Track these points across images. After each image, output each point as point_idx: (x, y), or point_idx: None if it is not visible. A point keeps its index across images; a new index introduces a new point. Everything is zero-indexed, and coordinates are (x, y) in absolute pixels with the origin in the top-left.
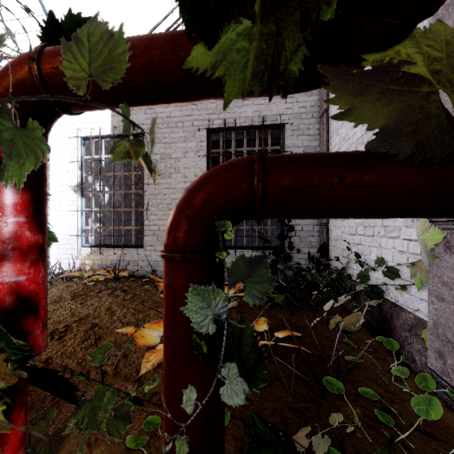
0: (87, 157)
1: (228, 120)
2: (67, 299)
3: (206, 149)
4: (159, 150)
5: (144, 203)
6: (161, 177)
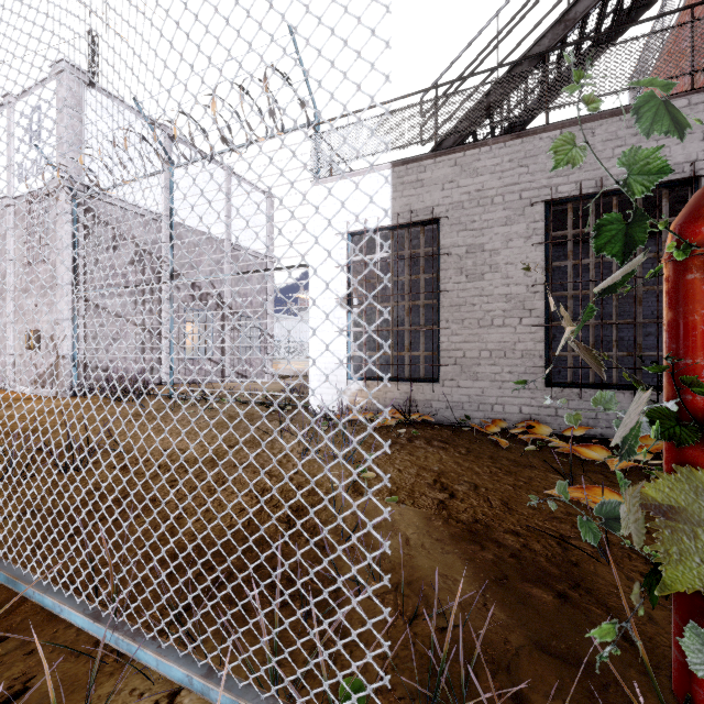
0: (356, 258)
1: (585, 183)
2: (381, 447)
3: (544, 232)
4: (464, 240)
5: (440, 318)
6: (467, 280)
